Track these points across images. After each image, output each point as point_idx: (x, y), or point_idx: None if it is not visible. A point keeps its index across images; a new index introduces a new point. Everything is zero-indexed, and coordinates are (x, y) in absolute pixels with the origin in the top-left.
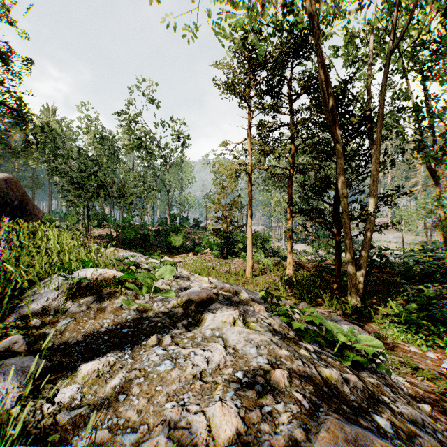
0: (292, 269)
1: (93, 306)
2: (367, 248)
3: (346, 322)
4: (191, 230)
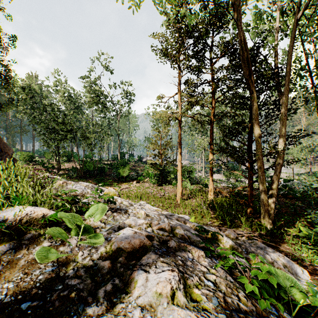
0: (213, 195)
1: (5, 258)
2: (277, 179)
3: (270, 249)
4: (136, 164)
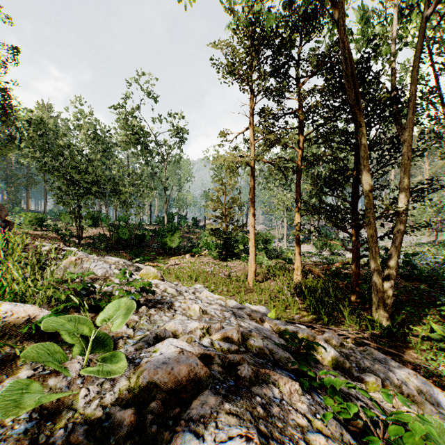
0: (301, 275)
1: None
2: (397, 253)
3: (394, 362)
4: (189, 230)
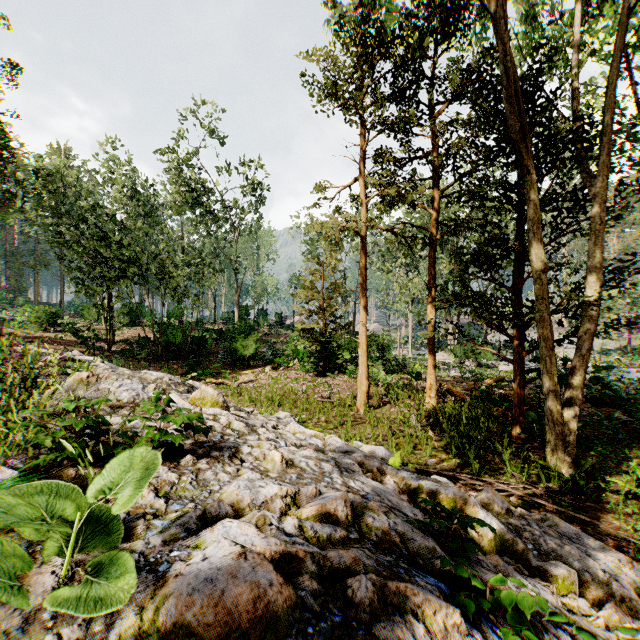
0: (436, 398)
1: None
2: (584, 365)
3: (592, 539)
4: (271, 331)
